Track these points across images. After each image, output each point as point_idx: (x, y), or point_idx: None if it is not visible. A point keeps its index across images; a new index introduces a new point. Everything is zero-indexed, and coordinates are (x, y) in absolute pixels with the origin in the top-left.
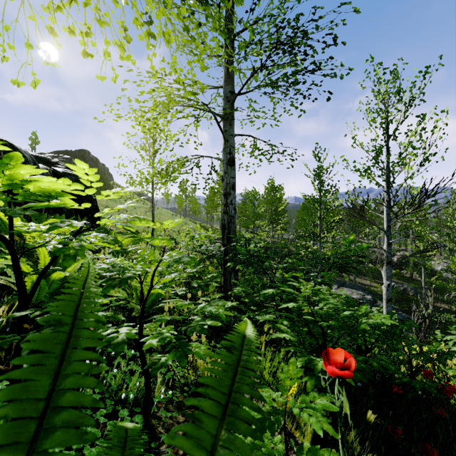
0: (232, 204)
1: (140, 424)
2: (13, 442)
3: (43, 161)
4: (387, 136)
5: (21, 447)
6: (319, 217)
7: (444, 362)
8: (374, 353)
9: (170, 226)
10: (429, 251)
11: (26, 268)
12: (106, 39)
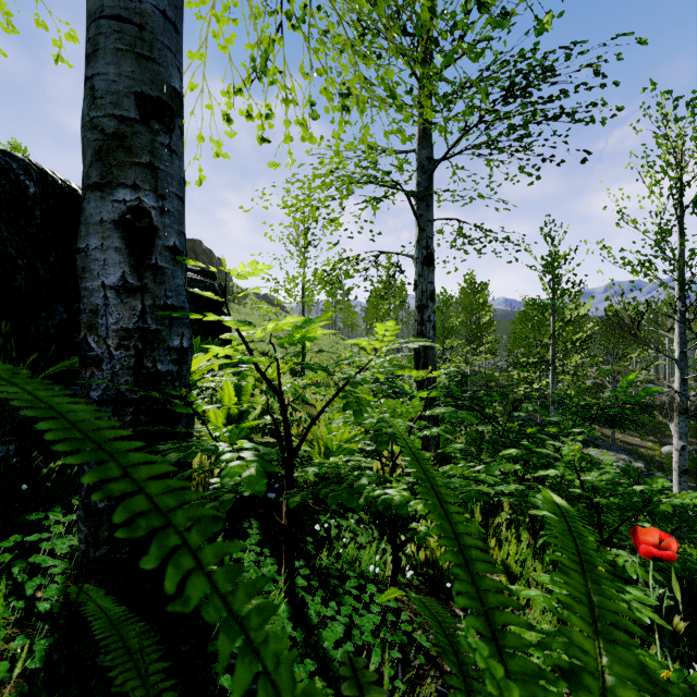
0: (430, 321)
1: (393, 602)
2: (459, 564)
3: None
4: (680, 207)
5: (464, 568)
6: (552, 334)
7: None
8: None
9: (434, 374)
10: None
11: (214, 413)
12: (287, 118)
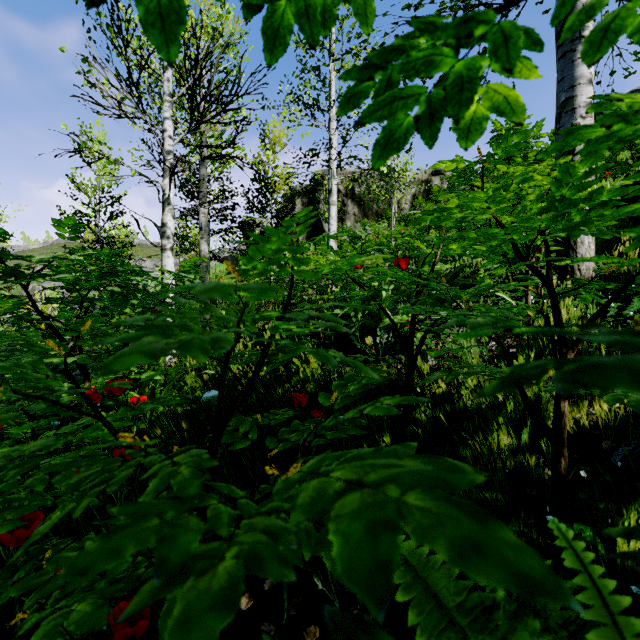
0: None
1: None
2: None
3: None
4: None
5: None
6: None
7: None
8: None
9: None
10: None
11: None
12: None
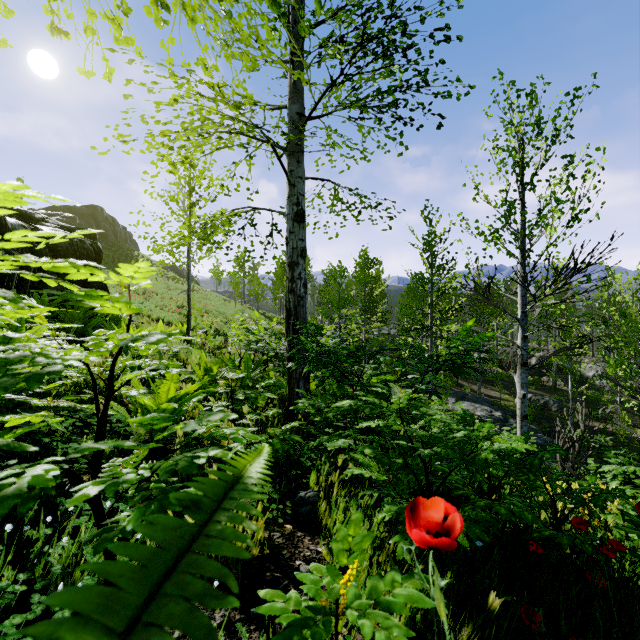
0: (301, 278)
1: None
2: None
3: (22, 216)
4: (522, 186)
5: None
6: (430, 303)
7: (602, 505)
8: (504, 492)
9: (139, 280)
10: (579, 347)
11: None
12: (89, 8)
